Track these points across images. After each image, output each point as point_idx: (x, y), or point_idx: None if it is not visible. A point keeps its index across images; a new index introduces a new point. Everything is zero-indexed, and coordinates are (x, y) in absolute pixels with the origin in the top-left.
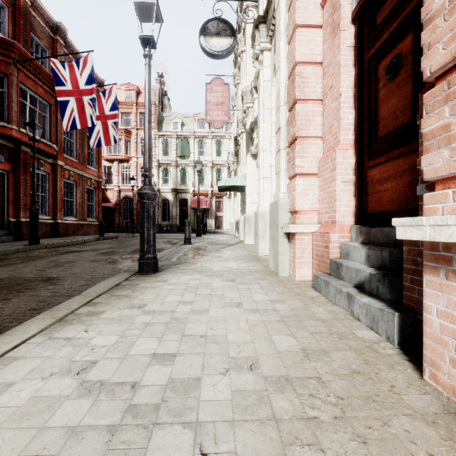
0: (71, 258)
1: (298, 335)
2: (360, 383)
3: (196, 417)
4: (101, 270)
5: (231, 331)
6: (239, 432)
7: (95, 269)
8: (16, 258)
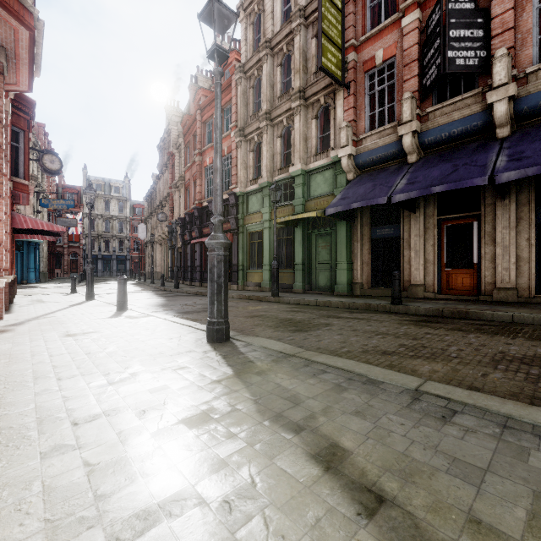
0: (455, 339)
1: (39, 337)
2: (26, 333)
3: (87, 325)
4: (318, 343)
5: (80, 332)
6: (74, 326)
7: (328, 341)
8: (486, 327)
